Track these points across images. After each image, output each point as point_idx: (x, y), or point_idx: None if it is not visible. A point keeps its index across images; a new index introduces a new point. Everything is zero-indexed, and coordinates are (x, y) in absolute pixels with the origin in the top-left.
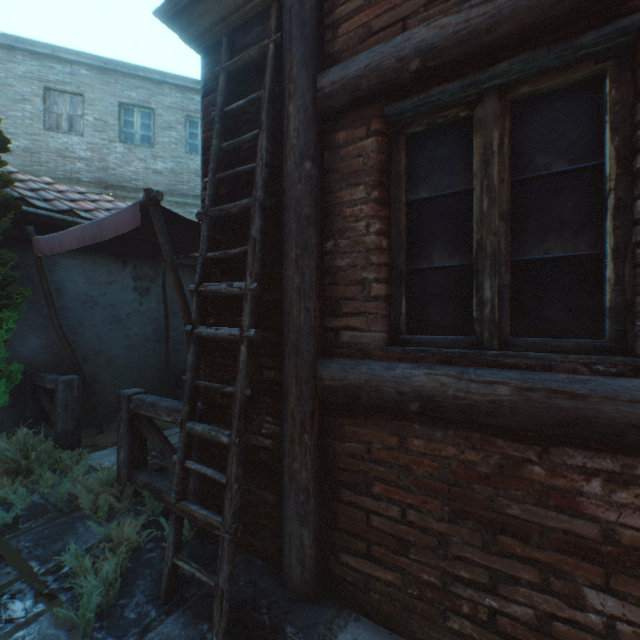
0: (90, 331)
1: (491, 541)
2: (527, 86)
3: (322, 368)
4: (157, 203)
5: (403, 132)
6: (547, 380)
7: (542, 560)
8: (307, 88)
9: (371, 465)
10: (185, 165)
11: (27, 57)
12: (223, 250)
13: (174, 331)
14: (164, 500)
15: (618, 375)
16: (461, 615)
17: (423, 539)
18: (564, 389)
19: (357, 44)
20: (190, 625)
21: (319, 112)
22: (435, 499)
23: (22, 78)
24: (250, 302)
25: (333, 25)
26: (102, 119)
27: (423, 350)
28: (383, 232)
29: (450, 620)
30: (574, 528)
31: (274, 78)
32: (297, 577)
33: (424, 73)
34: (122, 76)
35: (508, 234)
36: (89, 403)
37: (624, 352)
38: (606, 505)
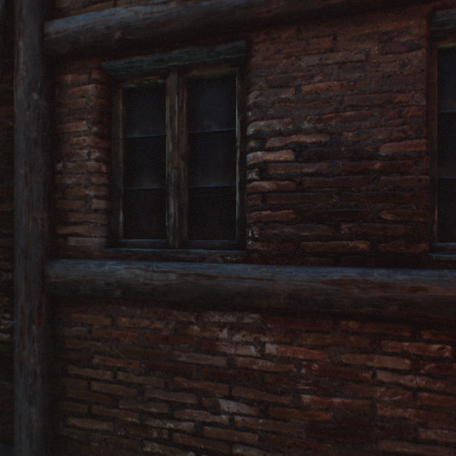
0: None
1: (170, 382)
2: (196, 71)
3: (49, 268)
4: None
5: (121, 85)
6: (197, 268)
7: (198, 387)
8: (35, 30)
9: (92, 342)
10: None
11: None
12: None
13: None
14: None
15: (236, 262)
16: (153, 440)
17: (128, 391)
18: (205, 273)
19: (82, 7)
20: None
21: (48, 53)
22: (136, 360)
23: None
24: None
25: None
26: None
27: (129, 250)
28: (103, 159)
29: (146, 446)
30: (215, 362)
31: (6, 13)
32: (26, 450)
33: (126, 43)
34: None
35: (186, 169)
36: None
37: (244, 247)
38: (230, 344)
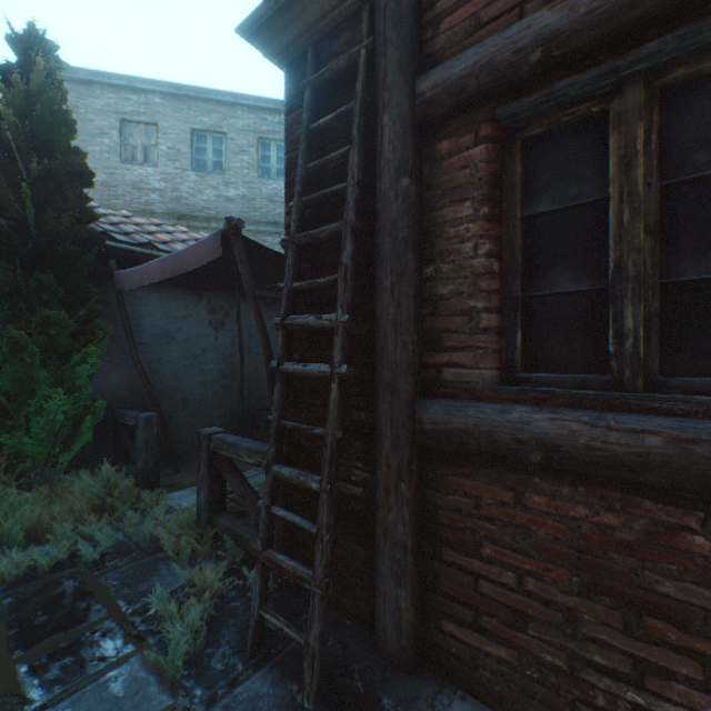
0: (167, 367)
1: (635, 623)
2: (683, 68)
3: (421, 410)
4: (238, 232)
5: (518, 136)
6: None
7: (706, 653)
8: (404, 95)
9: (480, 522)
10: (257, 190)
11: (105, 90)
12: (308, 279)
13: (248, 367)
14: (249, 547)
15: None
16: (595, 708)
17: (545, 613)
18: None
19: (462, 39)
20: (278, 683)
21: (418, 121)
22: (560, 567)
23: (100, 112)
24: (341, 336)
25: (433, 21)
26: (175, 148)
27: (545, 391)
28: (494, 254)
29: None
30: None
31: (366, 87)
32: (392, 643)
33: (547, 65)
34: (194, 101)
35: (656, 251)
36: (166, 441)
37: None
38: None
